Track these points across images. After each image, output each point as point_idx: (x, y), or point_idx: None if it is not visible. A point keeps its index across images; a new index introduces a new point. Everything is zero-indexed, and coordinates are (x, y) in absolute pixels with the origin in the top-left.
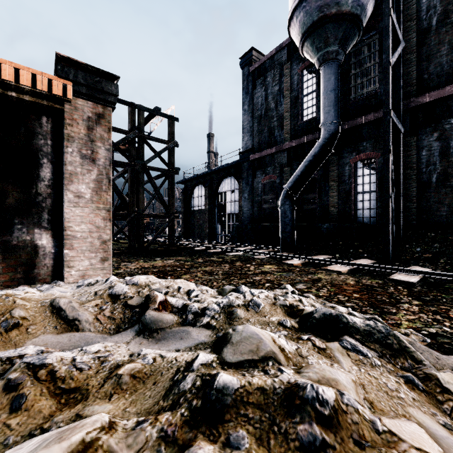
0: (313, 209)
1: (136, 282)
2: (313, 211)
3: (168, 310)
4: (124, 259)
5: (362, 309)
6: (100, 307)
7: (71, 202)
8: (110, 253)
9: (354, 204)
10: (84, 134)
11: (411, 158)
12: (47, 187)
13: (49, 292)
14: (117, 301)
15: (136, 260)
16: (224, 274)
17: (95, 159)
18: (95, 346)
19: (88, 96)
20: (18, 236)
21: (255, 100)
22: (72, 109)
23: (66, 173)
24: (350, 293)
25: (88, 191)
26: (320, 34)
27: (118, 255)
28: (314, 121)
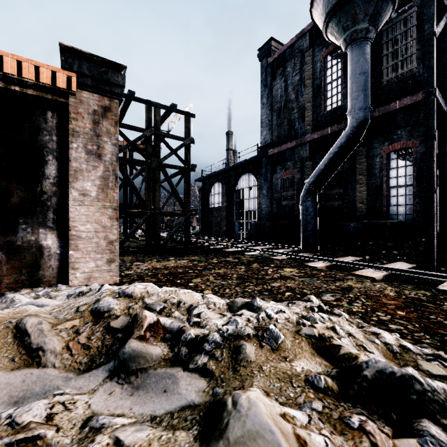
0: (338, 205)
1: (130, 293)
2: (338, 208)
3: (158, 337)
4: (139, 258)
5: (413, 336)
6: (76, 330)
7: (76, 200)
8: (116, 254)
9: (386, 200)
10: (90, 129)
11: None
12: (52, 185)
13: (22, 308)
14: (100, 321)
15: (150, 259)
16: (238, 278)
17: (101, 155)
18: (33, 409)
19: (93, 88)
20: (23, 236)
21: (274, 92)
22: (77, 102)
23: (70, 169)
24: (392, 309)
25: (93, 189)
26: (347, 11)
27: (134, 254)
28: (339, 110)
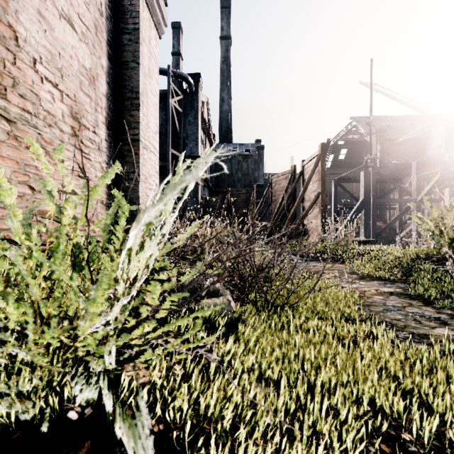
0: None
1: None
2: None
3: None
4: None
5: None
6: None
7: None
8: None
9: None
10: None
11: None
12: None
13: None
14: None
15: None
16: None
17: None
18: None
19: None
20: None
21: None
22: None
23: None
24: None
25: None
26: None
27: None
28: None
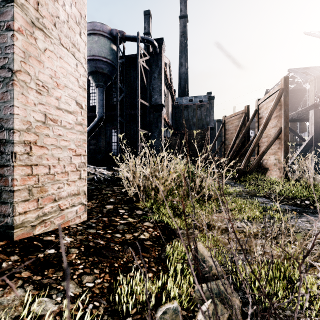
0: (94, 148)
1: None
2: (94, 149)
3: None
4: None
5: None
6: None
7: None
8: None
9: (111, 147)
10: None
11: (129, 132)
12: None
13: None
14: None
15: None
16: None
17: None
18: None
19: None
20: None
21: None
22: None
23: None
24: None
25: None
26: (96, 76)
27: None
28: (95, 107)
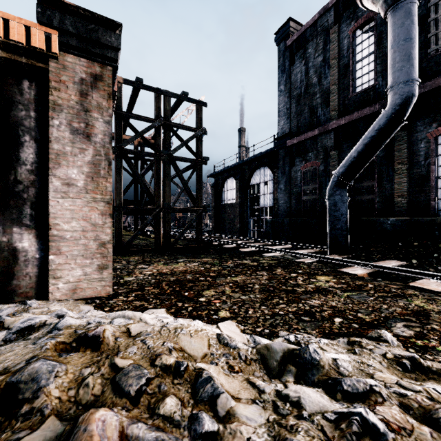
0: (369, 200)
1: (95, 340)
2: (369, 202)
3: None
4: (147, 258)
5: None
6: None
7: (58, 191)
8: (110, 259)
9: (433, 193)
10: (75, 102)
11: None
12: (30, 173)
13: None
14: (6, 429)
15: (158, 260)
16: (262, 290)
17: (90, 135)
18: None
19: (80, 51)
20: None
21: (292, 77)
22: (59, 68)
23: (51, 152)
24: None
25: (80, 177)
26: None
27: (142, 253)
28: (372, 90)
